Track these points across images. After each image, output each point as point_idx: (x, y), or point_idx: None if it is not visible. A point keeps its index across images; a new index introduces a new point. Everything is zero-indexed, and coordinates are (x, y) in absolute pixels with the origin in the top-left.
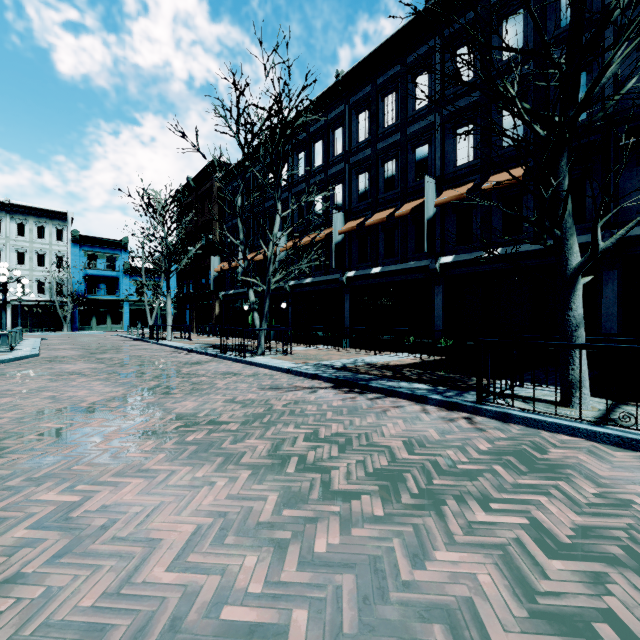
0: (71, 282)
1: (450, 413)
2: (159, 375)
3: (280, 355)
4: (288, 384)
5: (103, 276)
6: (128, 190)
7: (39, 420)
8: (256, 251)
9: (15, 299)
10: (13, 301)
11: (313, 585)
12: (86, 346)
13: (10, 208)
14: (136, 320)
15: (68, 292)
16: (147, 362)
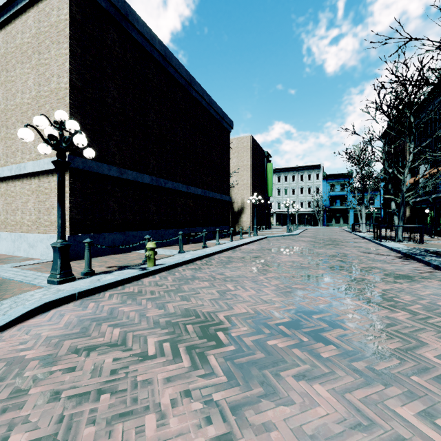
0: (322, 200)
1: (429, 269)
2: (328, 244)
3: (411, 243)
4: (376, 252)
5: (338, 195)
6: (338, 152)
7: (281, 247)
8: (435, 166)
9: (299, 211)
10: (299, 211)
11: (294, 266)
12: (319, 233)
13: (298, 169)
14: (358, 220)
15: (321, 206)
16: (332, 240)
